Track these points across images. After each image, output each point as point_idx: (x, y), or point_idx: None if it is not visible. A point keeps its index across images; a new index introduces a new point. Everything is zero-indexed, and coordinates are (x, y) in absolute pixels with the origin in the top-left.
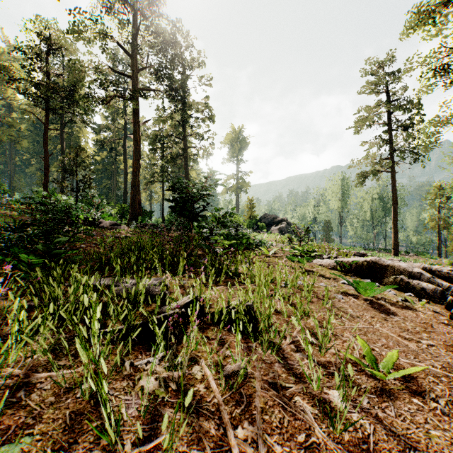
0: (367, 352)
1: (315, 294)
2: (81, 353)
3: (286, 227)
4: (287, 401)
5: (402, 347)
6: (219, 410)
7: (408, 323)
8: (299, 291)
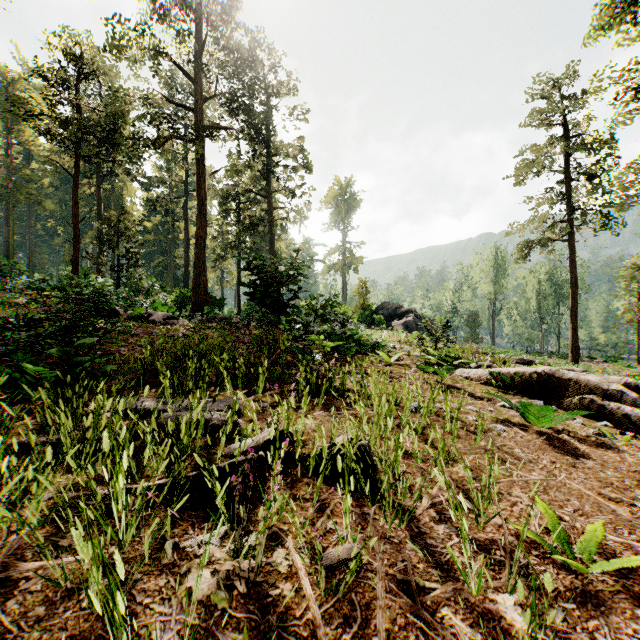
0: (552, 525)
1: (462, 425)
2: (80, 544)
3: (414, 321)
4: (430, 617)
5: (606, 515)
6: (316, 633)
7: (610, 472)
8: (437, 419)
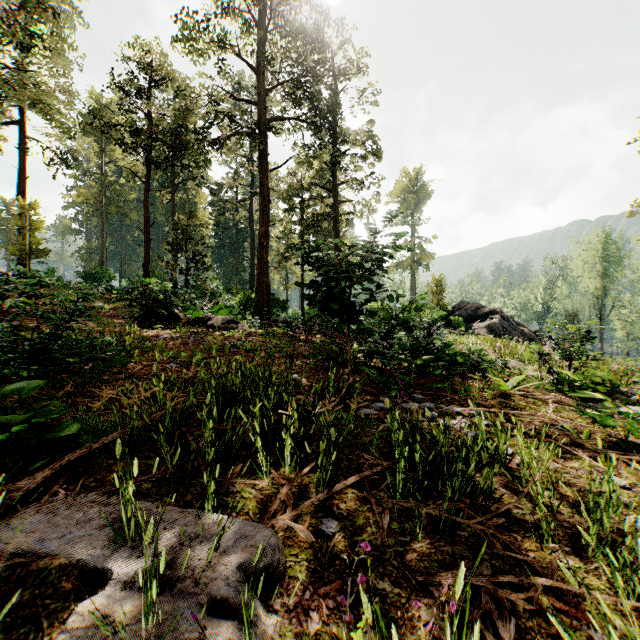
0: None
1: None
2: None
3: (500, 324)
4: None
5: None
6: None
7: None
8: None
